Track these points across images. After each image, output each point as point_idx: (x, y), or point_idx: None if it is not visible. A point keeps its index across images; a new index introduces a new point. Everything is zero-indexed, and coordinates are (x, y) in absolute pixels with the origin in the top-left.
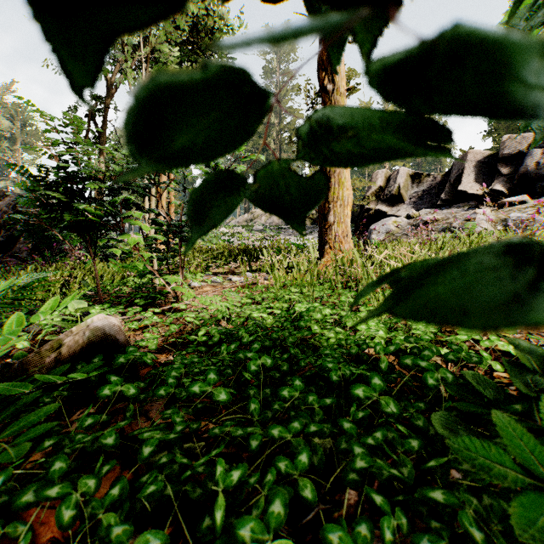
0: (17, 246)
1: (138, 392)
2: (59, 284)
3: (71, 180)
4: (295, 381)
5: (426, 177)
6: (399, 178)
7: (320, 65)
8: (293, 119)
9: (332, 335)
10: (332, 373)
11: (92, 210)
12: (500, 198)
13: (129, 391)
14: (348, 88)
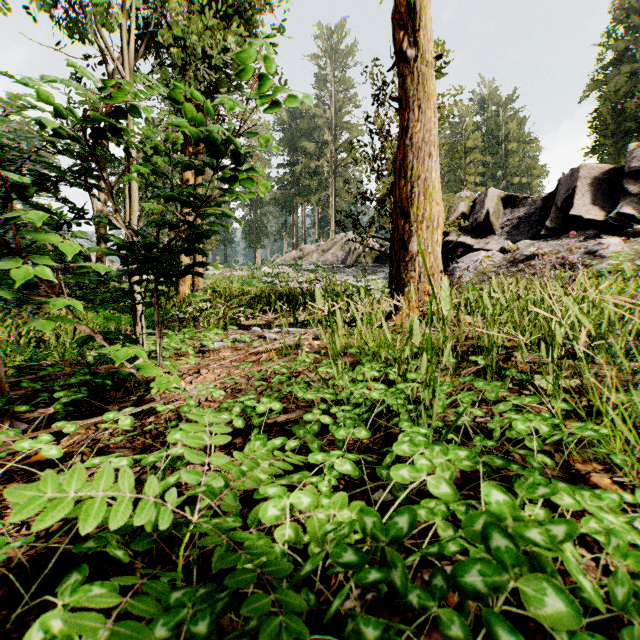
0: None
1: None
2: None
3: None
4: None
5: (522, 200)
6: (488, 202)
7: (397, 21)
8: (351, 136)
9: None
10: None
11: None
12: (629, 224)
13: None
14: (439, 55)
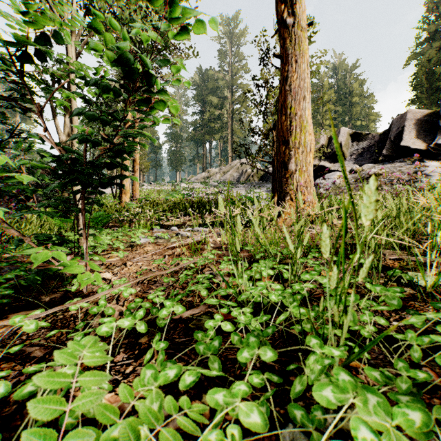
0: None
1: None
2: None
3: None
4: None
5: (365, 136)
6: (341, 137)
7: None
8: (243, 93)
9: None
10: None
11: None
12: None
13: None
14: (311, 23)
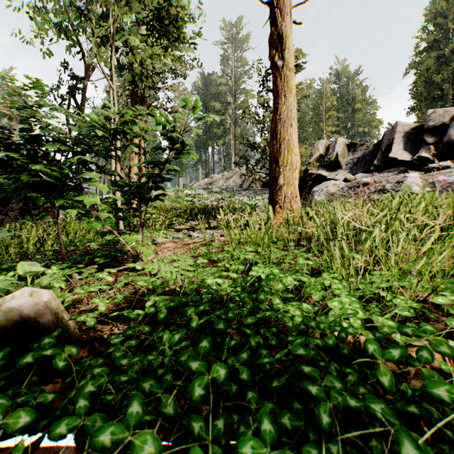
0: (10, 206)
1: (34, 419)
2: (33, 240)
3: (32, 142)
4: (262, 422)
5: (360, 146)
6: (337, 147)
7: (271, 43)
8: (246, 98)
9: (298, 312)
10: (320, 409)
11: (49, 171)
12: (426, 164)
13: (18, 421)
14: (296, 64)
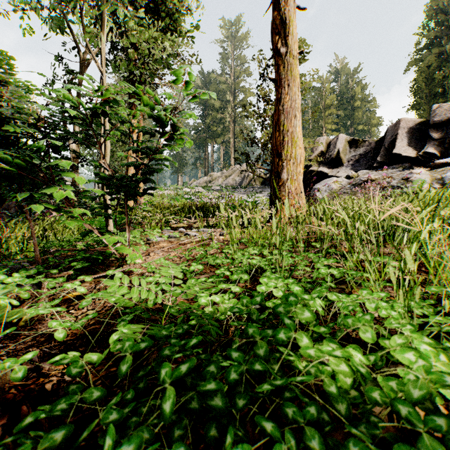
0: (6, 204)
1: None
2: (15, 240)
3: None
4: None
5: (362, 142)
6: (339, 144)
7: (274, 29)
8: (245, 96)
9: (345, 367)
10: None
11: (10, 157)
12: (432, 160)
13: None
14: (301, 51)
